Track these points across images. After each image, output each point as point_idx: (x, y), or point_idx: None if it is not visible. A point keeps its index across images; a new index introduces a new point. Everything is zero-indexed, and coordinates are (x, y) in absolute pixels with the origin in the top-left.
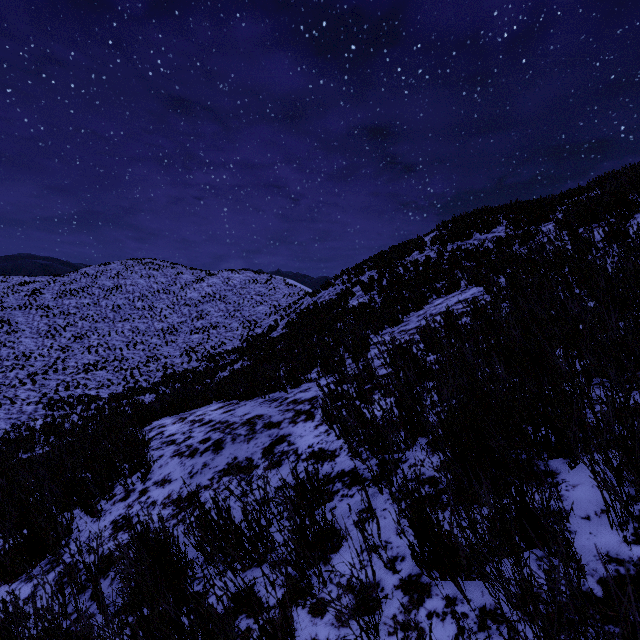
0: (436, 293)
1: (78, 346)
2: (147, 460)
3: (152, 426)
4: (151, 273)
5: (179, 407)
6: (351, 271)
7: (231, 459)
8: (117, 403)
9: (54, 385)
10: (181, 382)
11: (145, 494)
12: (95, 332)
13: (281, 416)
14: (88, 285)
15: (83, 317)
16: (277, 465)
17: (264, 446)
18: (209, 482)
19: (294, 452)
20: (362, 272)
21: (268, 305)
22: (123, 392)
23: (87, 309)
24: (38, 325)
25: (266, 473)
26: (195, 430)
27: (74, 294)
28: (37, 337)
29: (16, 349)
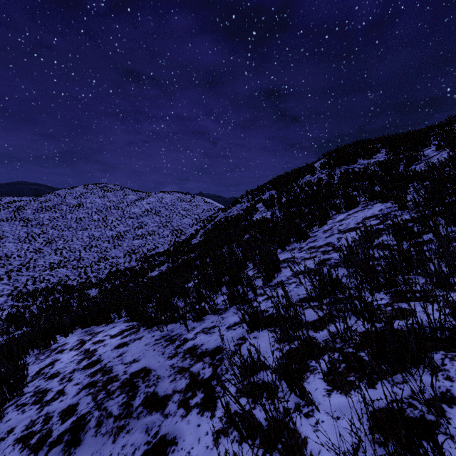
0: (336, 209)
1: (48, 249)
2: None
3: (58, 344)
4: (105, 194)
5: (91, 320)
6: (254, 192)
7: None
8: (70, 296)
9: (25, 280)
10: (120, 279)
11: None
12: (61, 238)
13: (170, 384)
14: (58, 203)
15: (53, 227)
16: None
17: None
18: None
19: None
20: (263, 192)
21: (191, 218)
22: (76, 286)
23: (57, 221)
24: (19, 233)
25: None
26: (74, 377)
27: (48, 210)
28: (18, 242)
29: (1, 251)
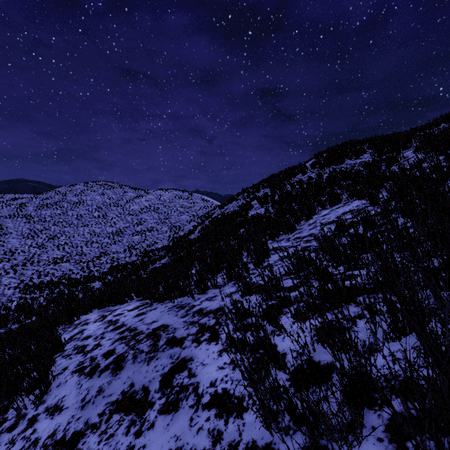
0: (321, 205)
1: (50, 244)
2: (45, 378)
3: (80, 320)
4: (105, 191)
5: (106, 302)
6: (249, 189)
7: (127, 386)
8: (74, 288)
9: (30, 274)
10: (122, 272)
11: (32, 425)
12: (63, 234)
13: (185, 331)
14: (59, 200)
15: (55, 223)
16: (173, 408)
17: (163, 371)
18: (98, 419)
19: (194, 389)
20: (258, 190)
21: (189, 214)
22: (79, 280)
23: (58, 217)
24: (22, 229)
25: (159, 419)
26: (106, 336)
27: (49, 207)
28: (21, 238)
29: (5, 247)
